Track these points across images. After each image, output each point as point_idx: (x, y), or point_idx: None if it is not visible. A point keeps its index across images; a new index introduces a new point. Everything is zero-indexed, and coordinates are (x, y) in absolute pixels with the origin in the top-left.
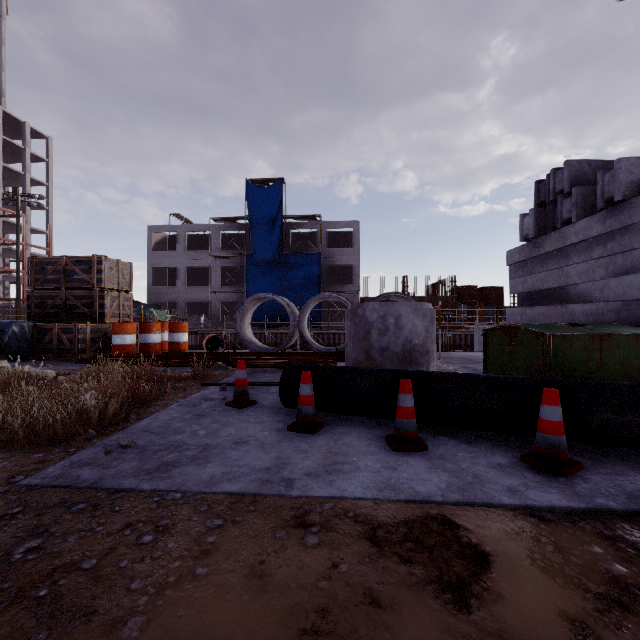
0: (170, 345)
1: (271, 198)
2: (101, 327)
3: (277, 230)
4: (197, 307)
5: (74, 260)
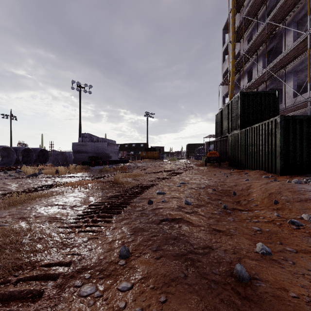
0: None
1: None
2: None
3: None
4: None
5: None
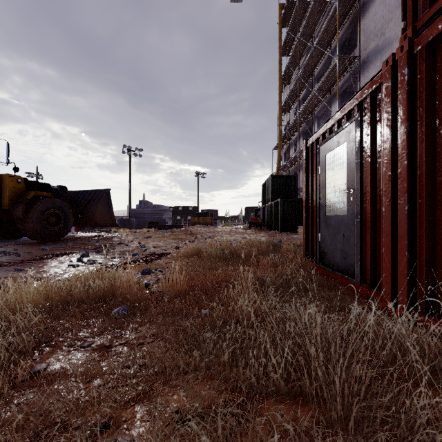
0: None
1: None
2: None
3: None
4: None
5: None
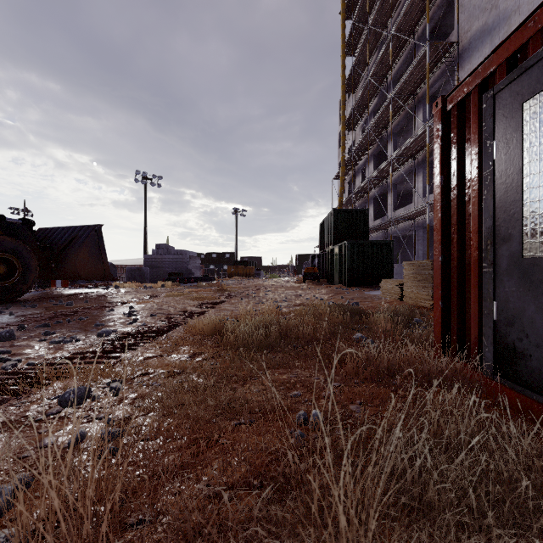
0: None
1: None
2: None
3: None
4: None
5: None
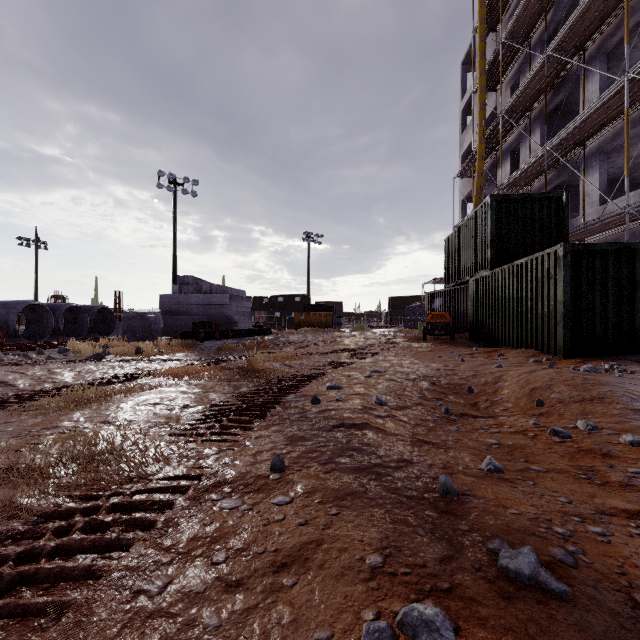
0: None
1: None
2: None
3: None
4: None
5: None
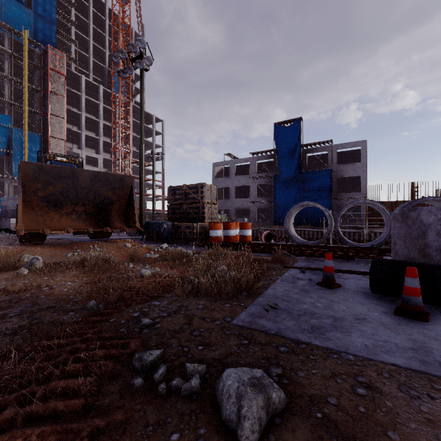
0: (240, 237)
1: (292, 133)
2: (203, 225)
3: (296, 156)
4: (241, 212)
5: (189, 186)
